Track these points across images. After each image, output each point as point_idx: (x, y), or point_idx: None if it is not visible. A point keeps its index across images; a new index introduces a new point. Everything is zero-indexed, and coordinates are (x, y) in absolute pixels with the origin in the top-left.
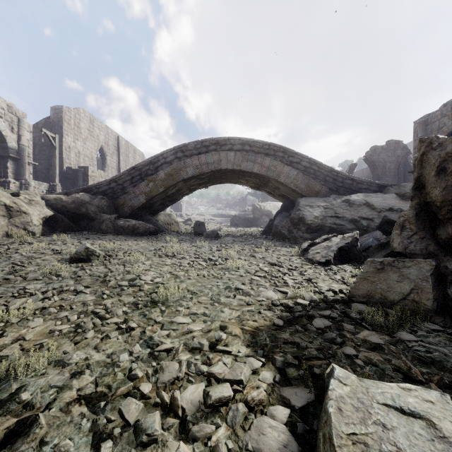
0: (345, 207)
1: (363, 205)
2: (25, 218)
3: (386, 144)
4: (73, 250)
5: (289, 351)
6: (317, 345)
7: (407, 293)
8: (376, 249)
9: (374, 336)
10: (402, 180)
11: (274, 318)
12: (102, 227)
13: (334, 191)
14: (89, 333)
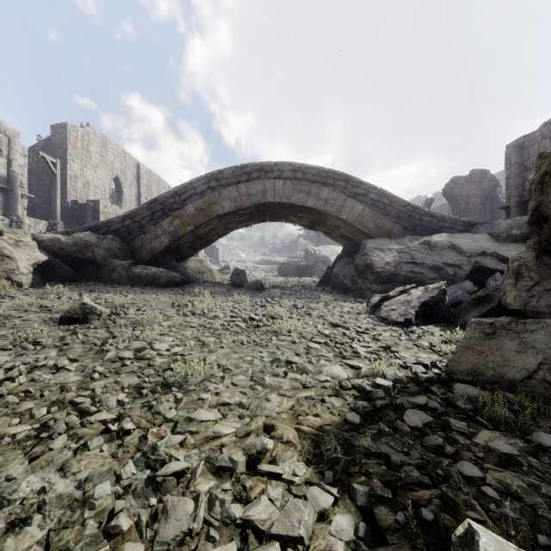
0: (424, 250)
1: (447, 248)
2: (8, 264)
3: (470, 174)
4: (68, 306)
5: (375, 471)
6: (417, 459)
7: (533, 369)
8: (471, 305)
9: (500, 440)
10: (488, 219)
11: (345, 411)
12: (113, 276)
13: (409, 230)
14: (57, 441)
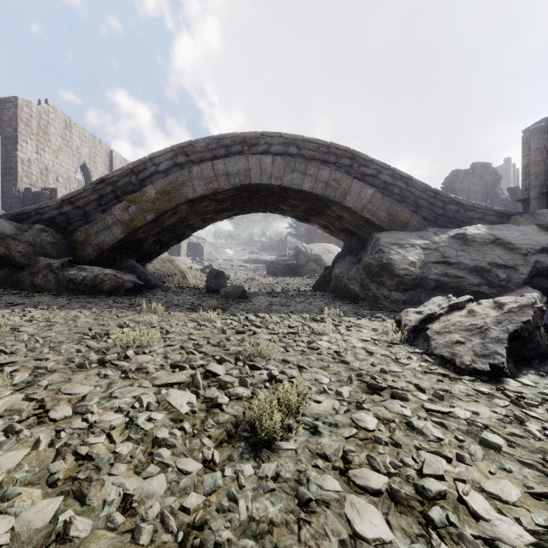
0: (458, 246)
1: (490, 243)
2: None
3: (471, 168)
4: None
5: None
6: None
7: None
8: None
9: None
10: None
11: None
12: (37, 281)
13: (431, 221)
14: None
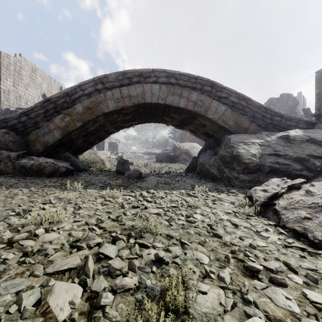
0: (284, 143)
1: (306, 141)
2: None
3: (280, 96)
4: None
5: None
6: None
7: None
8: None
9: None
10: None
11: None
12: None
13: (263, 127)
14: None
